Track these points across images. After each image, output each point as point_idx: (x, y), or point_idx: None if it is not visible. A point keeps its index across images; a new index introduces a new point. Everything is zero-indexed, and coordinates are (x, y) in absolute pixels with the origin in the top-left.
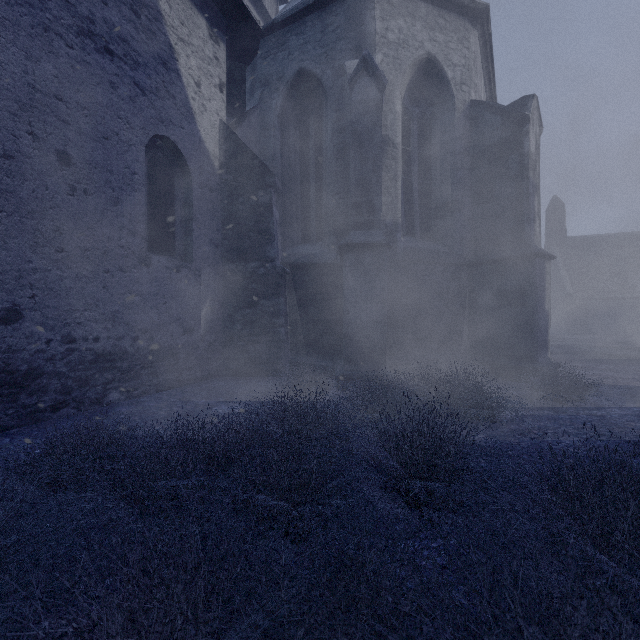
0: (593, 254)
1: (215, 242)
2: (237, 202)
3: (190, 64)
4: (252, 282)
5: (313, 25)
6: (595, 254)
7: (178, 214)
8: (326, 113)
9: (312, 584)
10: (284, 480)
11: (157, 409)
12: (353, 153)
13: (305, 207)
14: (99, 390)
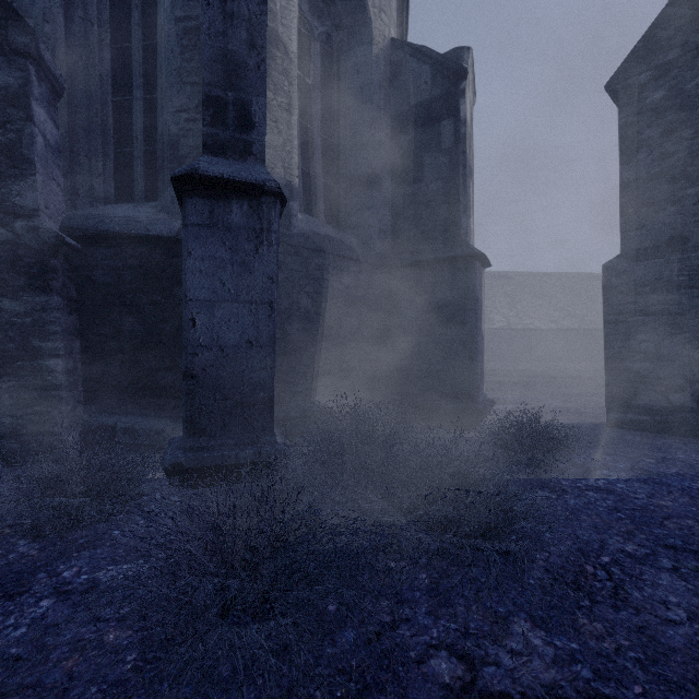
0: None
1: None
2: None
3: None
4: None
5: None
6: None
7: None
8: None
9: None
10: None
11: None
12: None
13: (123, 135)
14: None
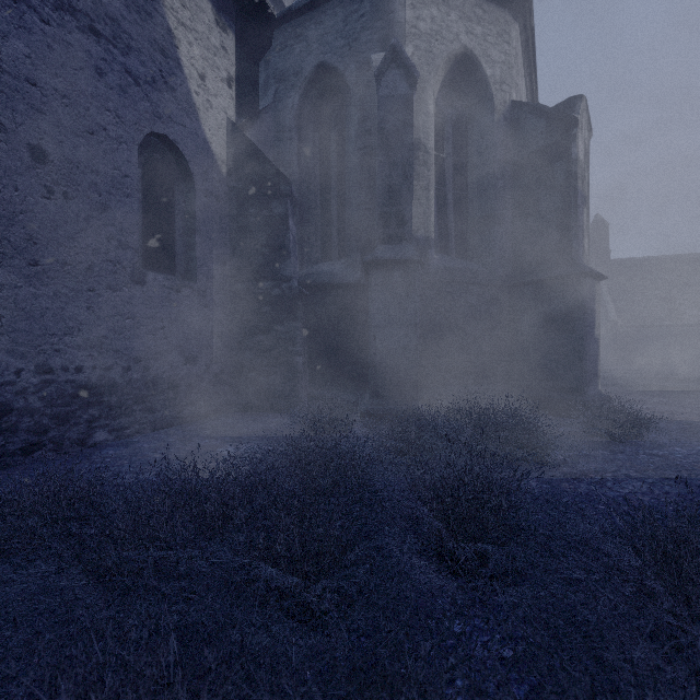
0: (639, 278)
1: (222, 259)
2: (248, 213)
3: (193, 53)
4: (265, 305)
5: (335, 13)
6: (641, 278)
7: (179, 225)
8: (349, 113)
9: (330, 695)
10: (295, 545)
11: (151, 451)
12: (380, 156)
13: (326, 220)
14: (82, 429)
